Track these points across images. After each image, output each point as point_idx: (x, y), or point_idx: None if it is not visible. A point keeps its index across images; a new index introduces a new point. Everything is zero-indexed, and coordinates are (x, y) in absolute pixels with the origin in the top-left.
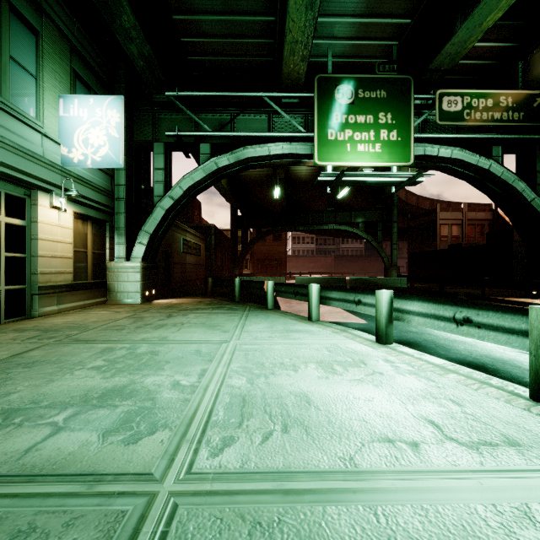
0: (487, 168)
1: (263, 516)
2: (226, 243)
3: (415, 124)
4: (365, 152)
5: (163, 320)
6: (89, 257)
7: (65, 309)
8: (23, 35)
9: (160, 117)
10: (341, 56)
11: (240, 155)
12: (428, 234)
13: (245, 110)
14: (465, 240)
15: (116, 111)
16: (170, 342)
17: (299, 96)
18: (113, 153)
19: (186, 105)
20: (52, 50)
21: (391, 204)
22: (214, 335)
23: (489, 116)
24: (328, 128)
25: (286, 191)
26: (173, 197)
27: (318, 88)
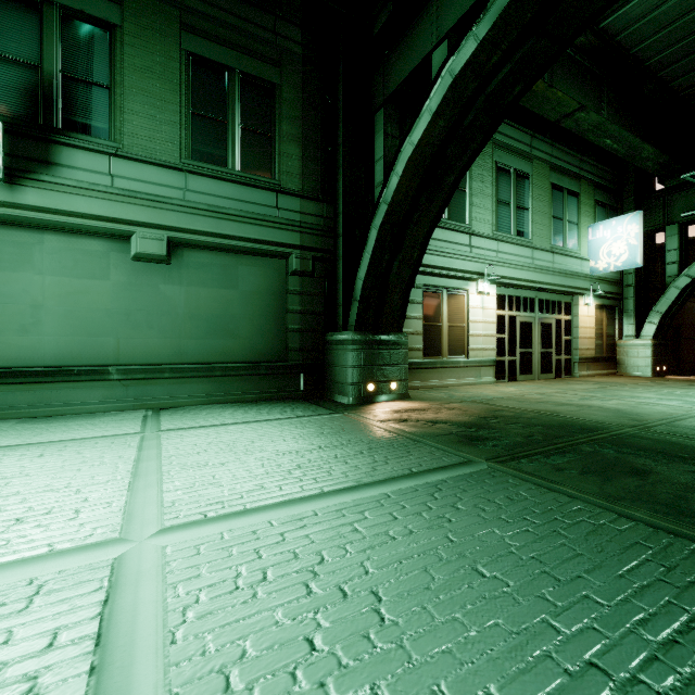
0: None
1: None
2: None
3: None
4: None
5: (685, 386)
6: (603, 337)
7: (590, 374)
8: (571, 203)
9: (672, 198)
10: None
11: None
12: None
13: None
14: None
15: (634, 225)
16: None
17: None
18: (632, 258)
19: None
20: (584, 198)
21: None
22: None
23: None
24: None
25: None
26: (690, 275)
27: None
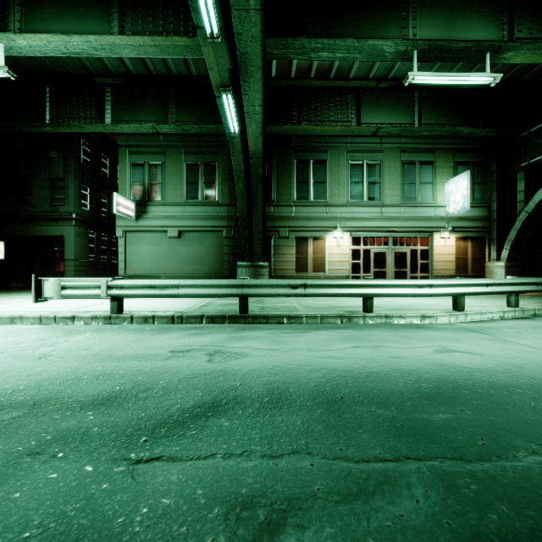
0: None
1: (376, 300)
2: None
3: None
4: None
5: None
6: (468, 260)
7: None
8: (426, 169)
9: (526, 150)
10: None
11: None
12: None
13: None
14: None
15: (465, 181)
16: None
17: None
18: (464, 204)
19: None
20: (441, 163)
21: None
22: None
23: None
24: None
25: None
26: (528, 211)
27: None
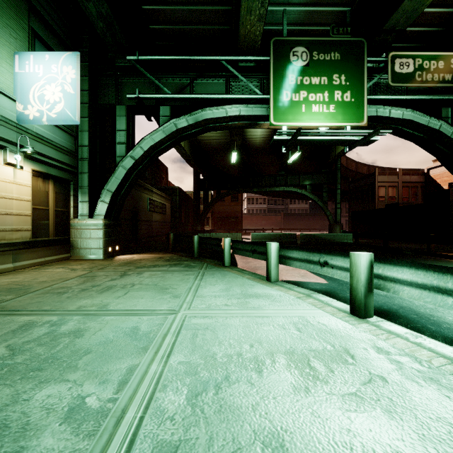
0: (437, 128)
1: None
2: (190, 203)
3: (367, 86)
4: (320, 112)
5: (114, 279)
6: (50, 215)
7: (22, 266)
8: None
9: (123, 82)
10: (295, 23)
11: (199, 117)
12: (367, 195)
13: (203, 73)
14: (400, 200)
15: (71, 67)
16: (108, 312)
17: (256, 59)
18: (69, 110)
19: (147, 69)
20: (6, 5)
21: (335, 168)
22: (163, 301)
23: (440, 77)
24: (284, 90)
25: (242, 158)
26: (134, 157)
27: (274, 50)
